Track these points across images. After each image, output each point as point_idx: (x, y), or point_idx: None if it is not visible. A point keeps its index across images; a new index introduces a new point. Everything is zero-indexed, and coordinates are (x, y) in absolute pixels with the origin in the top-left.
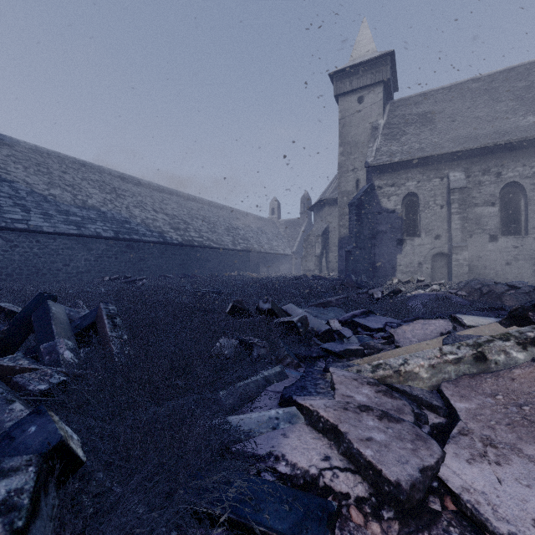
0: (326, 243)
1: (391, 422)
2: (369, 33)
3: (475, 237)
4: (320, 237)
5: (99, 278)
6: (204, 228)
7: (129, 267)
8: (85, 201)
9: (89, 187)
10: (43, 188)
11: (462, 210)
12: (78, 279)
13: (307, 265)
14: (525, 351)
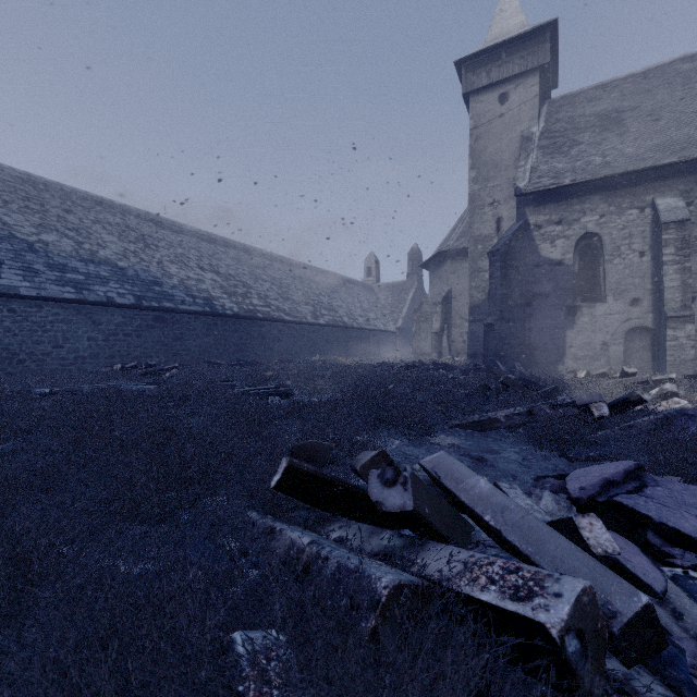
0: (448, 314)
1: None
2: None
3: None
4: (439, 306)
5: (106, 367)
6: (272, 294)
7: (159, 350)
8: (95, 251)
9: (104, 233)
10: (30, 232)
11: (683, 257)
12: (78, 368)
13: (419, 346)
14: None
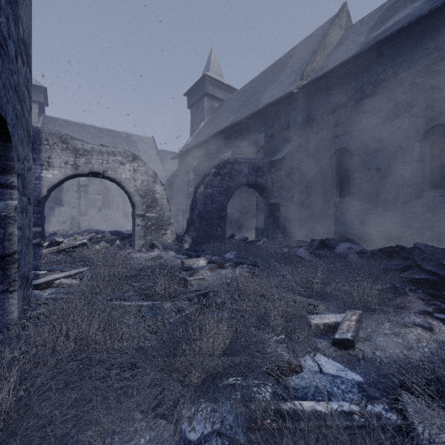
0: None
1: None
2: None
3: (92, 209)
4: None
5: None
6: None
7: None
8: None
9: None
10: None
11: (86, 196)
12: None
13: None
14: (82, 237)
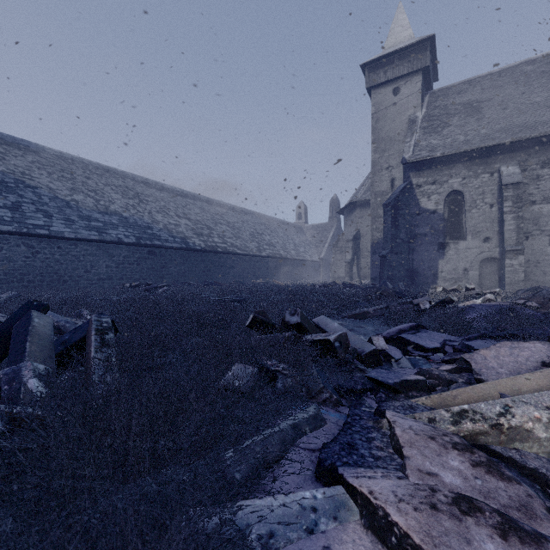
0: (357, 248)
1: (527, 546)
2: (405, 18)
3: (532, 240)
4: (351, 242)
5: (119, 285)
6: (228, 234)
7: (151, 274)
8: (108, 206)
9: (112, 192)
10: (66, 194)
11: (517, 208)
12: (100, 286)
13: (336, 272)
14: None
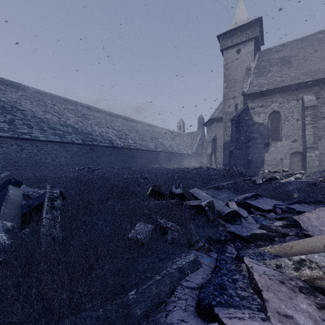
0: (214, 146)
1: None
2: (244, 7)
3: (323, 141)
4: (211, 143)
5: (72, 168)
6: (137, 138)
7: (91, 162)
8: (66, 121)
9: (68, 113)
10: (41, 114)
11: (314, 121)
12: (61, 169)
13: (202, 160)
14: None
